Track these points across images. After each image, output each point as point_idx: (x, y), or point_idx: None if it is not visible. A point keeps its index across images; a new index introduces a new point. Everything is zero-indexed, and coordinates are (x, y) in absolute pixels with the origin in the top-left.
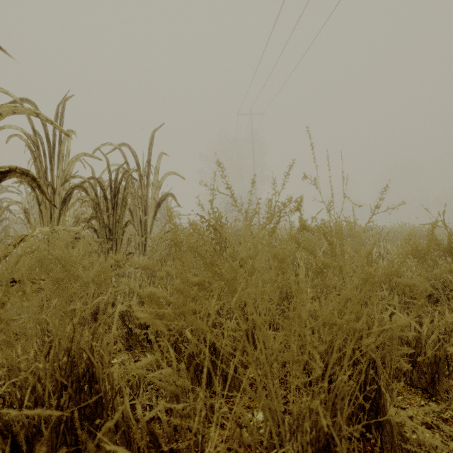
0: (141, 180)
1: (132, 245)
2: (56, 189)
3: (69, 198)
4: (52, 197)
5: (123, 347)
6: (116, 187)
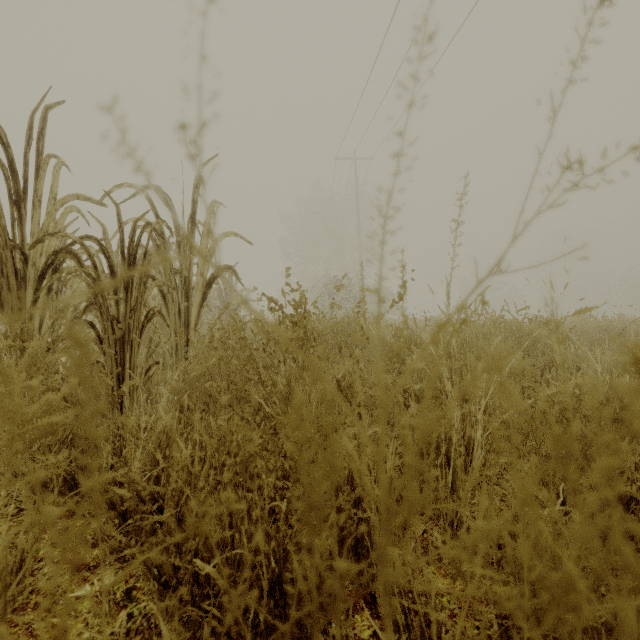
0: (180, 244)
1: (166, 348)
2: (29, 255)
3: (55, 271)
4: (22, 268)
5: (112, 553)
6: (131, 252)
